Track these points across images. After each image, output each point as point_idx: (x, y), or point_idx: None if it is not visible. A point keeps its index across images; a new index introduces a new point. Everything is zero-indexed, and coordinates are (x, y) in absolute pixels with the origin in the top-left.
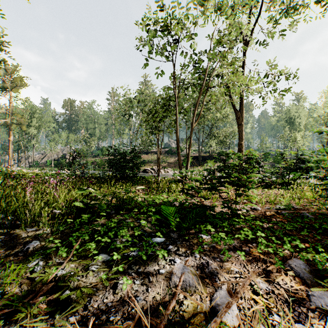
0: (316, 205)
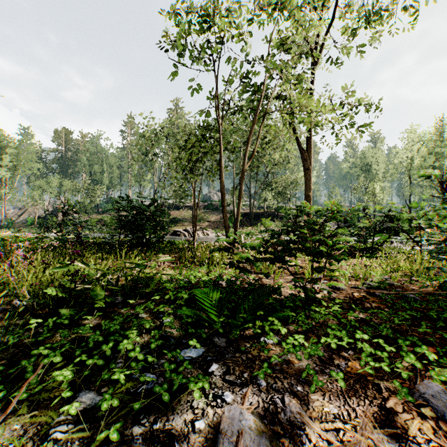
0: (417, 280)
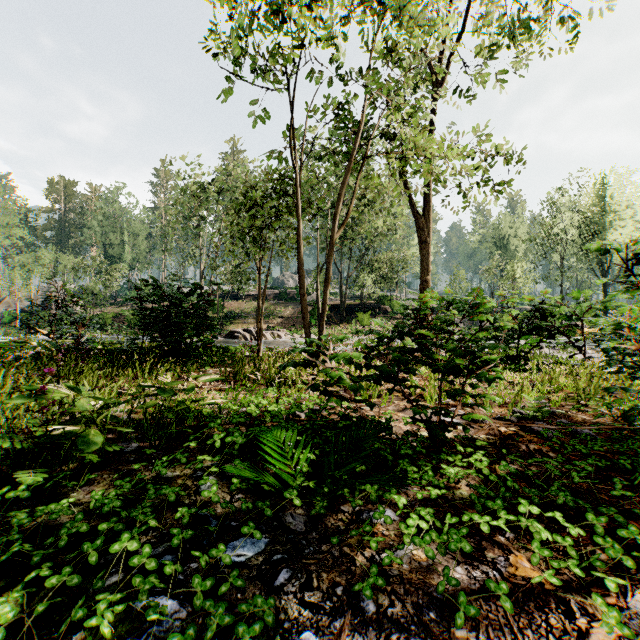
0: (587, 404)
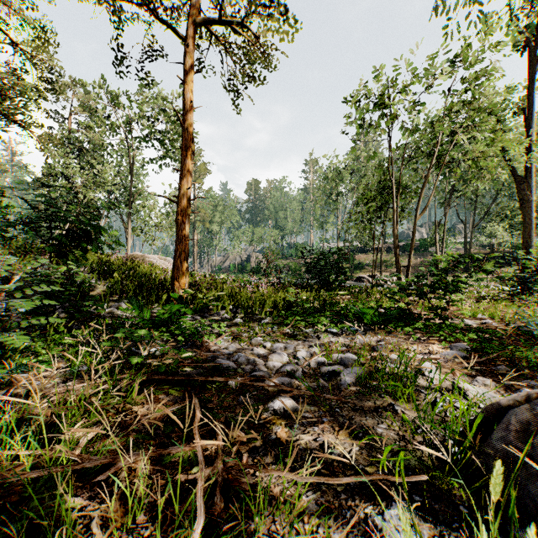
0: None
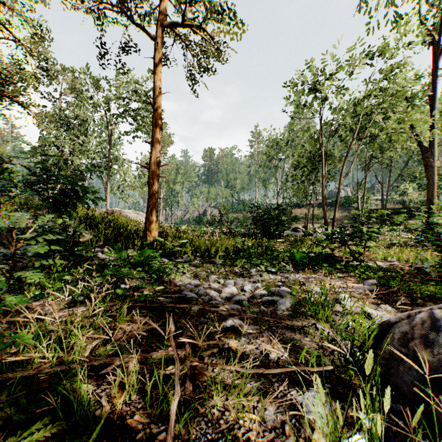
0: None
